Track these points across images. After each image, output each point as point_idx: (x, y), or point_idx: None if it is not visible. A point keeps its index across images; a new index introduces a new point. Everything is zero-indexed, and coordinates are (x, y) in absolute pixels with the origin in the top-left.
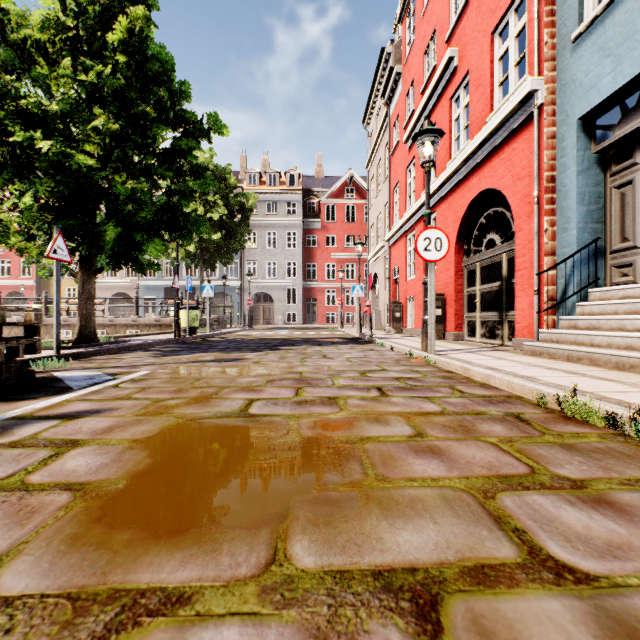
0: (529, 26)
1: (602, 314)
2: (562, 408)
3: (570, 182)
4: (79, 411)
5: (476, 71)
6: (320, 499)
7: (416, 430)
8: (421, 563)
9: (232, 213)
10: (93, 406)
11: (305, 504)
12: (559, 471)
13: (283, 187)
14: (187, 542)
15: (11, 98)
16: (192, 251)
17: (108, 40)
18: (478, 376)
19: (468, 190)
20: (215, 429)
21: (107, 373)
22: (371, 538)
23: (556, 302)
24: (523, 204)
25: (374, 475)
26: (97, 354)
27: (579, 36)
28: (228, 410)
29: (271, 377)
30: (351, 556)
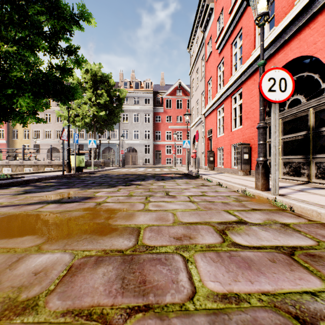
0: None
1: None
2: None
3: None
4: None
5: None
6: None
7: None
8: None
9: (112, 100)
10: None
11: None
12: None
13: (142, 89)
14: None
15: None
16: (88, 122)
17: None
18: None
19: (273, 65)
20: None
21: None
22: None
23: None
24: None
25: None
26: None
27: None
28: None
29: (88, 249)
30: None
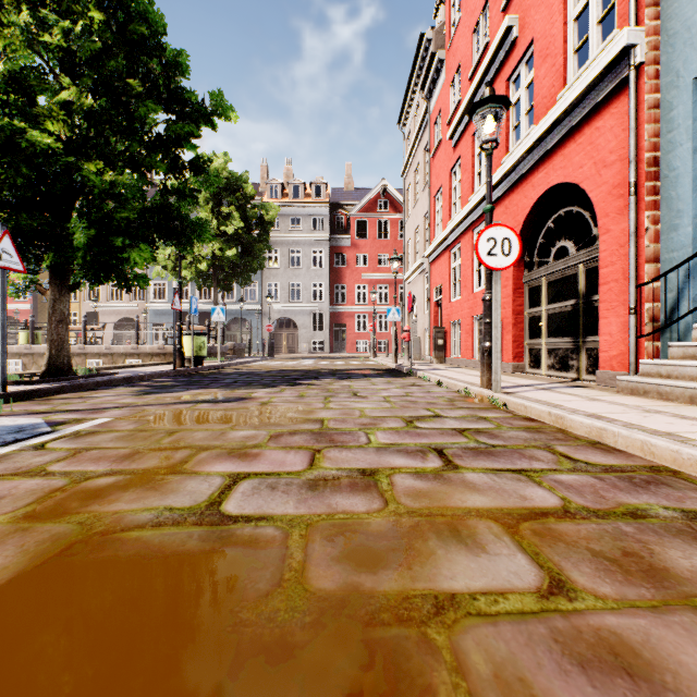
0: None
1: None
2: None
3: (682, 163)
4: None
5: (543, 39)
6: None
7: (544, 569)
8: None
9: (249, 226)
10: None
11: None
12: None
13: (308, 200)
14: None
15: None
16: (203, 269)
17: None
18: (581, 429)
19: (532, 188)
20: (135, 565)
21: (50, 421)
22: None
23: (665, 323)
24: (611, 198)
25: None
26: (64, 391)
27: None
28: (186, 504)
29: (278, 429)
30: None
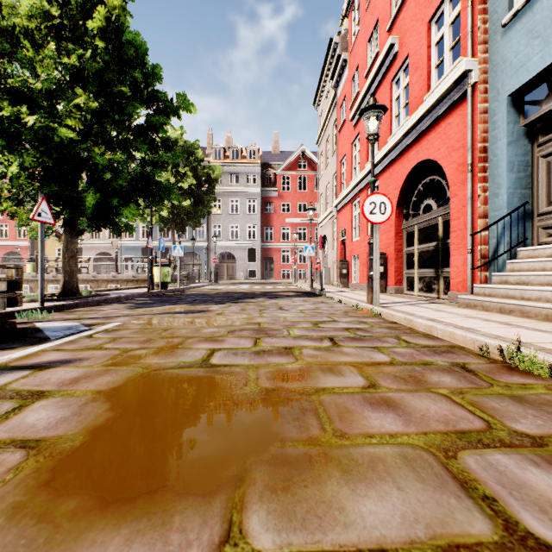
0: (463, 13)
1: (531, 270)
2: (504, 358)
3: (501, 152)
4: (51, 361)
5: (415, 55)
6: (278, 459)
7: (369, 381)
8: (389, 542)
9: (200, 183)
10: (65, 356)
11: (262, 465)
12: (515, 426)
13: (244, 161)
14: (136, 513)
15: (0, 77)
16: (165, 216)
17: (88, 27)
18: (421, 327)
19: (407, 161)
20: (177, 380)
21: (84, 324)
22: (333, 508)
23: (488, 260)
24: (458, 172)
25: (331, 430)
26: (78, 306)
27: (509, 21)
28: (191, 360)
29: (232, 328)
30: (312, 532)
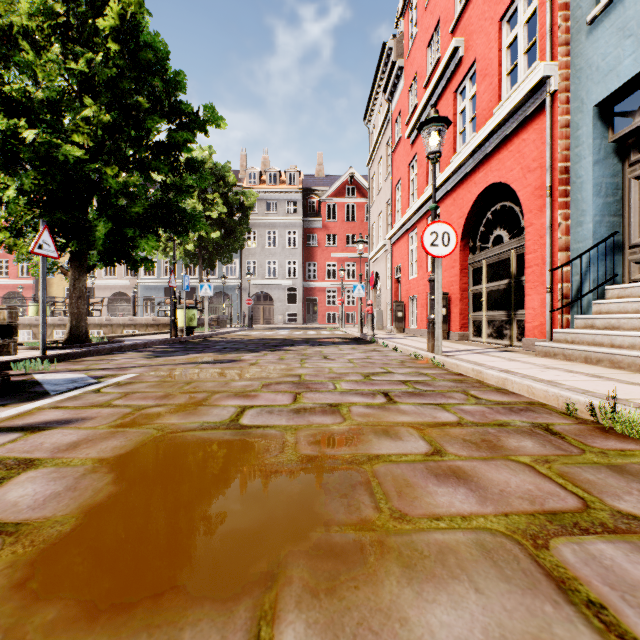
0: (540, 10)
1: (622, 313)
2: (596, 418)
3: (586, 173)
4: (47, 421)
5: (483, 61)
6: (321, 549)
7: (433, 446)
8: None
9: (231, 211)
10: (65, 415)
11: (301, 557)
12: (619, 505)
13: (283, 186)
14: (134, 626)
15: None
16: (191, 250)
17: (99, 26)
18: (492, 380)
19: (474, 185)
20: (198, 445)
21: (92, 376)
22: (392, 619)
23: (571, 300)
24: (534, 197)
25: (388, 511)
26: (87, 355)
27: (596, 17)
28: (216, 420)
29: (268, 380)
30: None
